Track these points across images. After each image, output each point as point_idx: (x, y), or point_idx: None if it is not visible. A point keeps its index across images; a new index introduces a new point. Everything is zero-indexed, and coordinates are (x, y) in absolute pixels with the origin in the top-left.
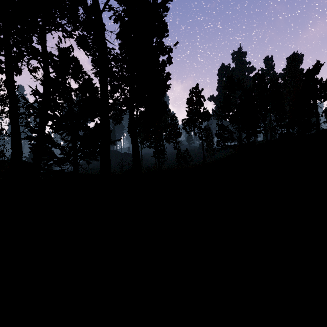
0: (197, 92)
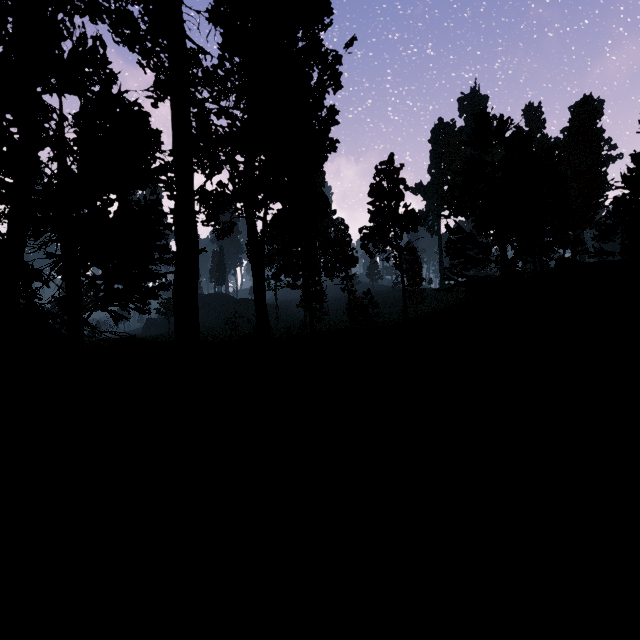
0: (392, 172)
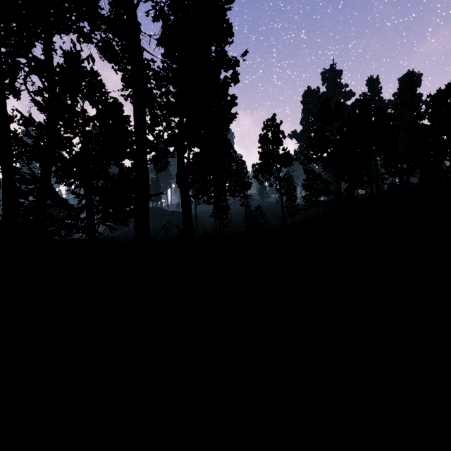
0: (274, 126)
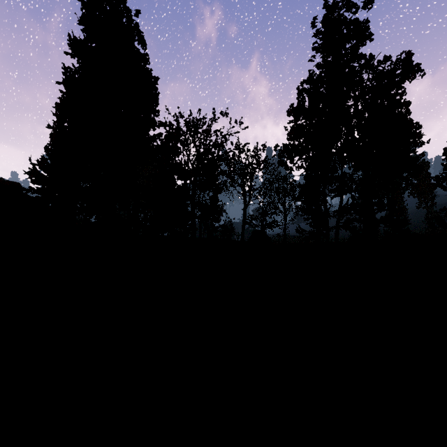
0: None
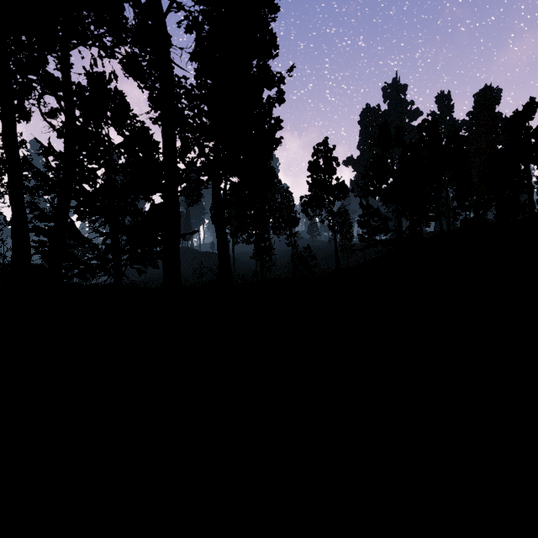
0: (326, 152)
